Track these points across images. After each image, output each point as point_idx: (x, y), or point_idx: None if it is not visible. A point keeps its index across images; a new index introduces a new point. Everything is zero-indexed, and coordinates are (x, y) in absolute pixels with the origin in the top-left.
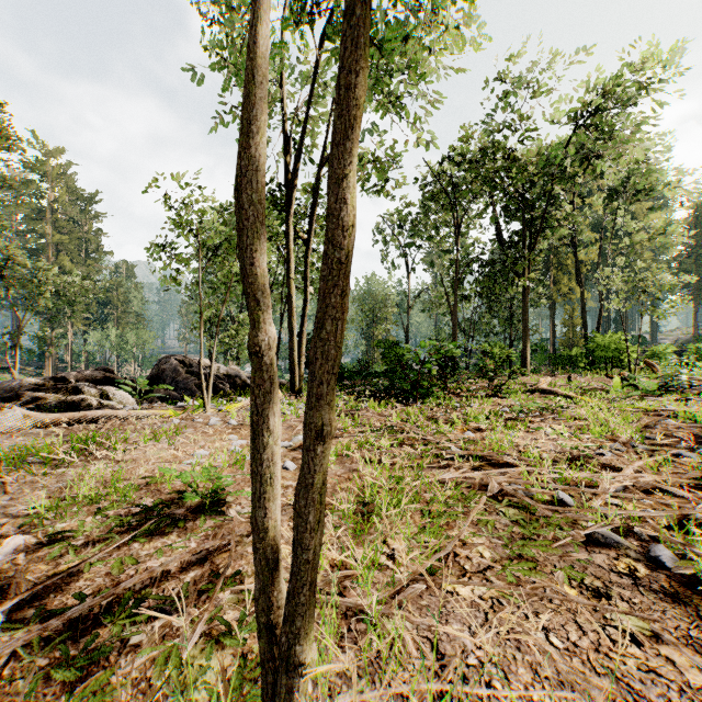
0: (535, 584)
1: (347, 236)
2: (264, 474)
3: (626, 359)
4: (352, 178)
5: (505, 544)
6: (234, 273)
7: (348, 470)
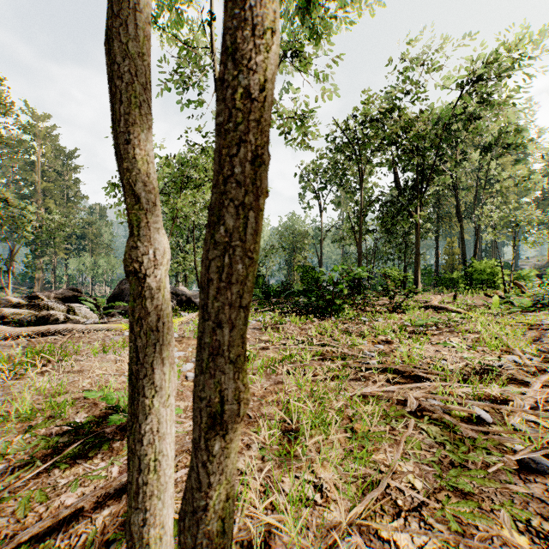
0: (478, 526)
1: (271, 53)
2: (148, 453)
3: (499, 280)
4: None
5: (437, 474)
6: (178, 209)
7: (273, 382)
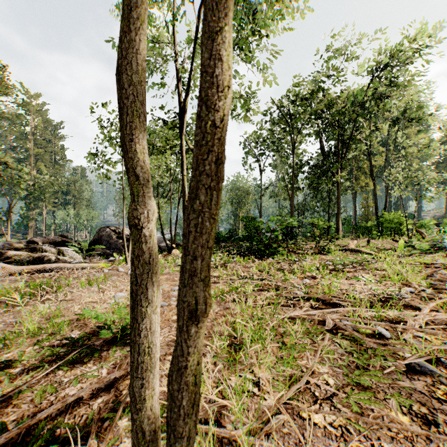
0: (374, 410)
1: (223, 97)
2: (143, 343)
3: (404, 228)
4: (229, 35)
5: (345, 374)
6: None
7: (223, 308)
